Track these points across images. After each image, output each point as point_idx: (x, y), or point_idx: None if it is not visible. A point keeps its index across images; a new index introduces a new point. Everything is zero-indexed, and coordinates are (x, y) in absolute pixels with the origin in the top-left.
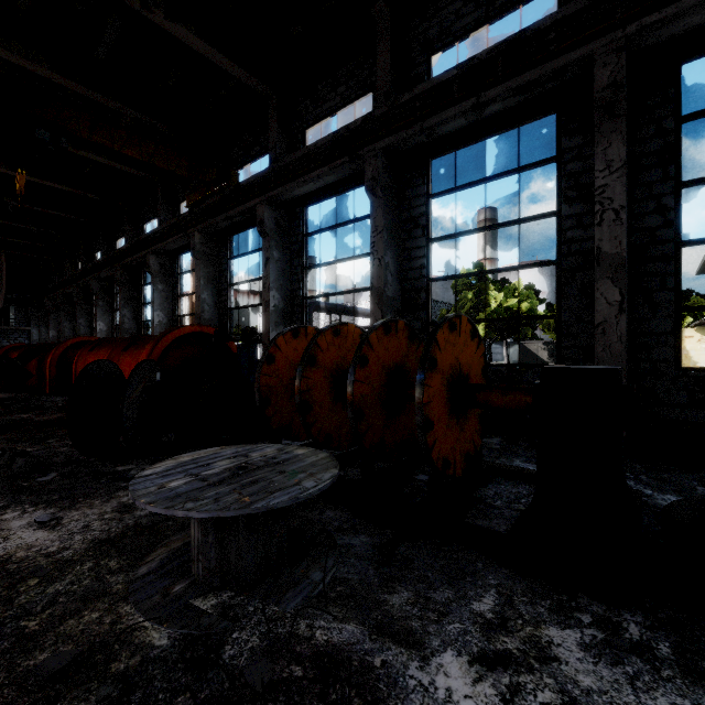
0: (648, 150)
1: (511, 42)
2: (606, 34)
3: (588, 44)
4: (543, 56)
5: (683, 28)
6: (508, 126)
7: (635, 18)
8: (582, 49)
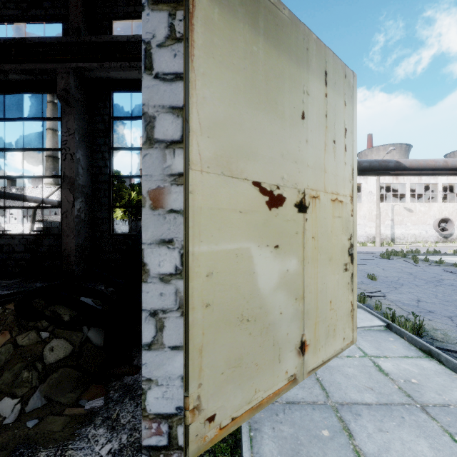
0: (99, 128)
1: (18, 41)
2: (65, 62)
3: (56, 63)
4: (37, 59)
5: (99, 76)
6: (36, 90)
7: (77, 61)
8: (53, 64)
